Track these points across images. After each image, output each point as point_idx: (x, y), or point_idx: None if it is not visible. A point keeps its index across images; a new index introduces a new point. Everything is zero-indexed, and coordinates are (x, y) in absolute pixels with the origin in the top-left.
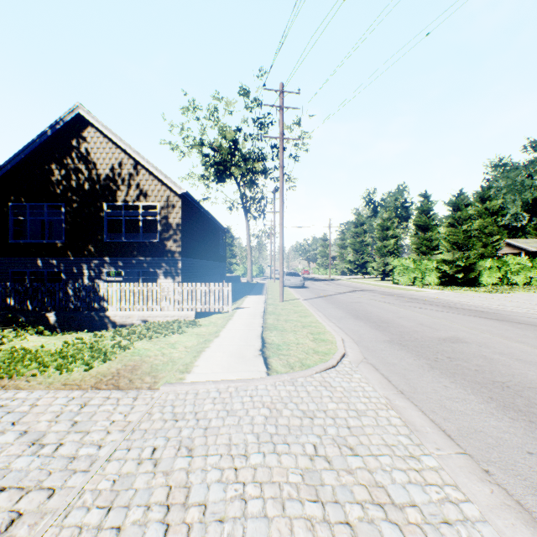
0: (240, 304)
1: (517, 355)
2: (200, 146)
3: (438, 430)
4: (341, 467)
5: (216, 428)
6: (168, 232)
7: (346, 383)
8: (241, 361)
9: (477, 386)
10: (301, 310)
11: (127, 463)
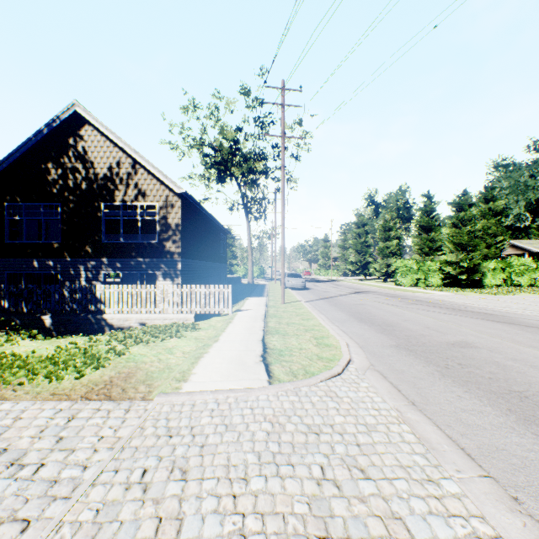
0: (240, 307)
1: (531, 361)
2: (200, 146)
3: (456, 448)
4: (353, 494)
5: (213, 445)
6: (167, 232)
7: (354, 393)
8: (241, 368)
9: (493, 396)
10: (303, 312)
11: (113, 488)
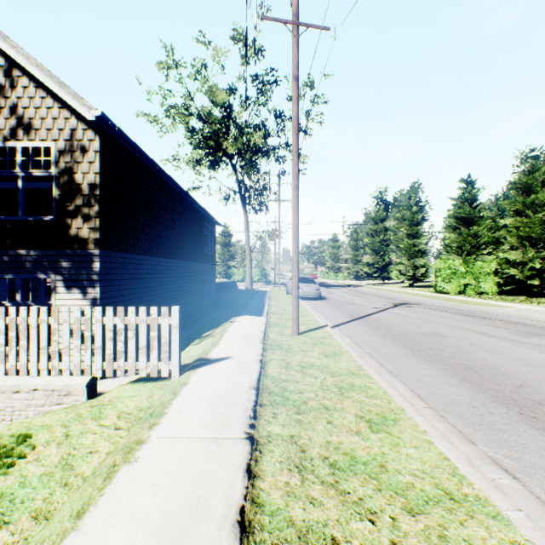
0: (211, 347)
1: None
2: (183, 115)
3: None
4: None
5: None
6: (72, 199)
7: None
8: None
9: None
10: (350, 372)
11: None
